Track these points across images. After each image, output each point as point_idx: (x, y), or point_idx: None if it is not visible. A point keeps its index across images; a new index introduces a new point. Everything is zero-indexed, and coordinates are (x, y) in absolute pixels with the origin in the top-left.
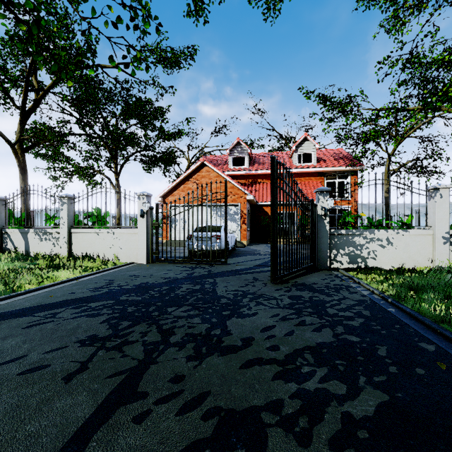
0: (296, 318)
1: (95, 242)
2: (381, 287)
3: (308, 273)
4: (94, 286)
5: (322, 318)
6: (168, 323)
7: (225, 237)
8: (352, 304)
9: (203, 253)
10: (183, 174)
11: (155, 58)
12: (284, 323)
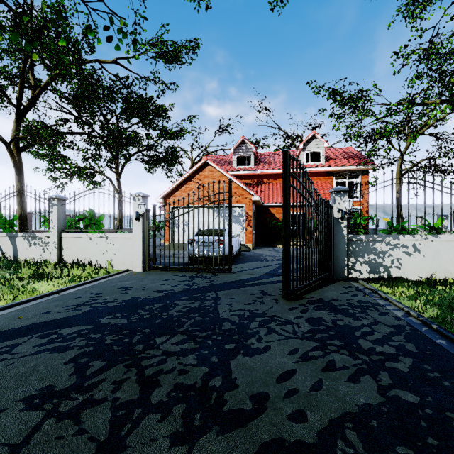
0: (321, 356)
1: (87, 247)
2: (416, 306)
3: (324, 285)
4: (76, 302)
5: (356, 357)
6: (153, 364)
7: (229, 243)
8: (388, 333)
9: (206, 259)
10: (185, 174)
11: (155, 52)
12: (306, 365)
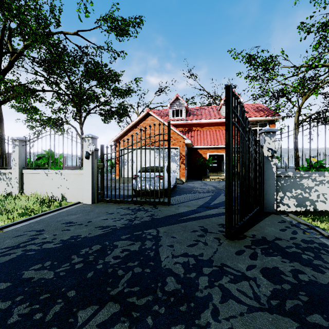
0: None
1: (44, 182)
2: None
3: (259, 219)
4: (11, 243)
5: None
6: None
7: (168, 178)
8: None
9: (148, 191)
10: (132, 122)
11: (108, 26)
12: None
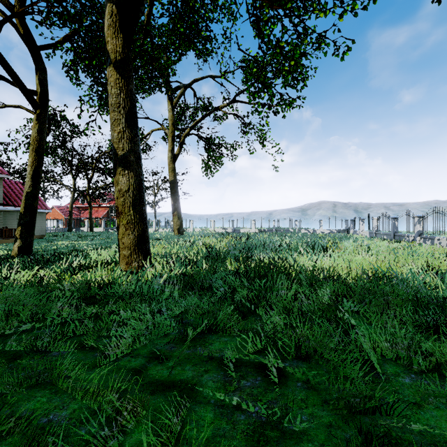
0: None
1: None
2: None
3: None
4: None
5: None
6: None
7: None
8: None
9: None
10: None
11: None
12: None
